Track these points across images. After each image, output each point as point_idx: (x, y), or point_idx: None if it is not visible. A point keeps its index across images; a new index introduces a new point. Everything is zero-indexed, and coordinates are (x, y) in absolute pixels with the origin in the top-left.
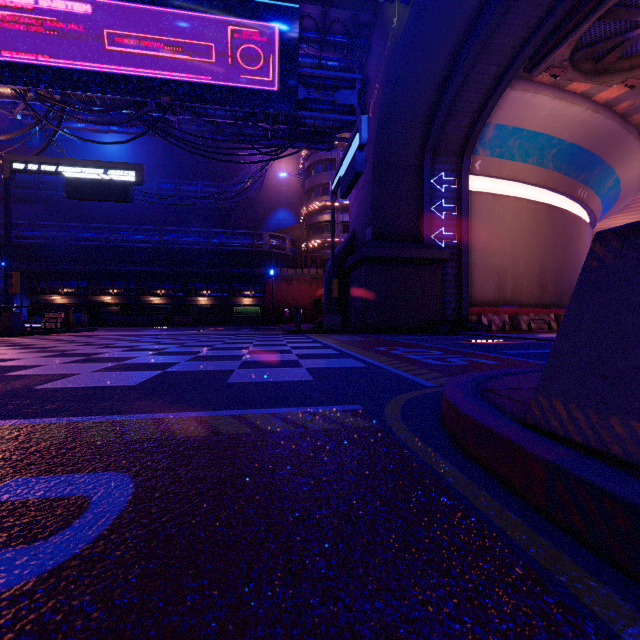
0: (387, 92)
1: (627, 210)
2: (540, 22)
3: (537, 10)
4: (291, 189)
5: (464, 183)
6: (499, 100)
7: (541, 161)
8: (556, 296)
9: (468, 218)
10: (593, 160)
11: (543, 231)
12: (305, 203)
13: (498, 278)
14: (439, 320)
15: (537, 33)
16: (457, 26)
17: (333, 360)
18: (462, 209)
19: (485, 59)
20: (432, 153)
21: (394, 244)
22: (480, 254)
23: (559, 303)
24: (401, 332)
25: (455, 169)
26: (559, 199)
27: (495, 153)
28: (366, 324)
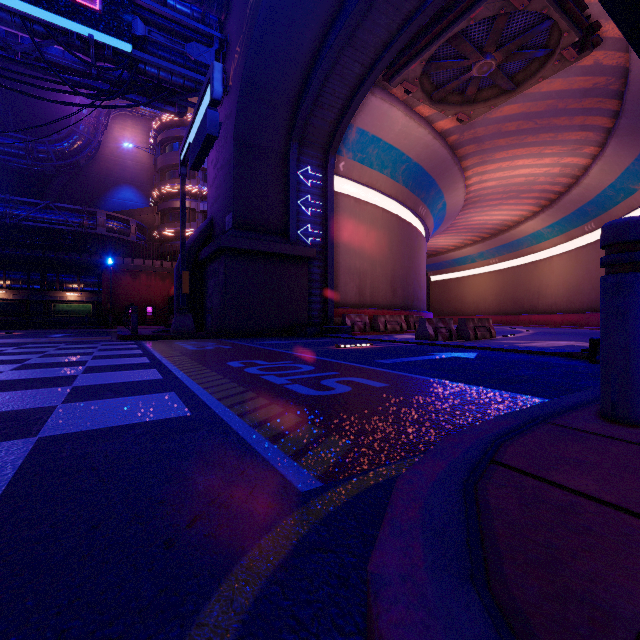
0: (249, 58)
1: (447, 232)
2: (399, 30)
3: (397, 16)
4: (139, 165)
5: (330, 181)
6: (362, 103)
7: (394, 174)
8: (404, 299)
9: (333, 218)
10: (430, 182)
11: (395, 240)
12: (157, 184)
13: (359, 280)
14: (306, 322)
15: (396, 40)
16: (324, 5)
17: (134, 400)
18: (328, 207)
19: (350, 53)
20: (299, 143)
21: (258, 236)
22: (344, 256)
23: (406, 306)
24: (266, 335)
25: (321, 165)
26: (406, 213)
27: (357, 157)
28: (225, 327)
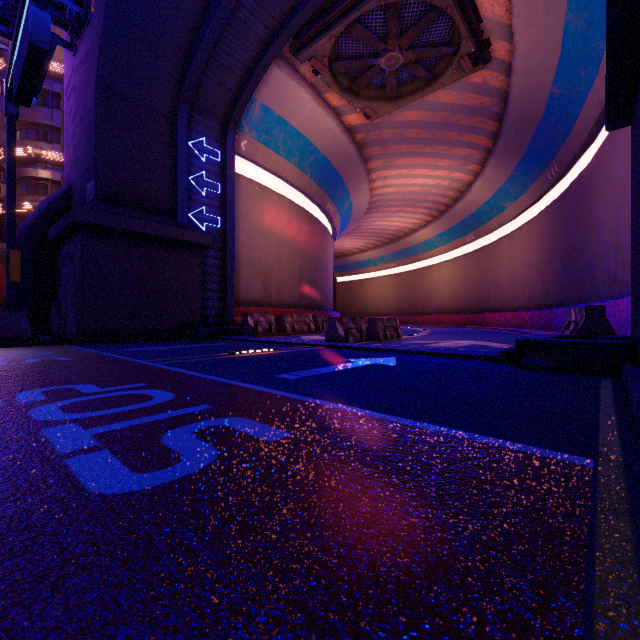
0: None
1: (352, 234)
2: None
3: None
4: None
5: (229, 159)
6: (266, 74)
7: (302, 164)
8: (312, 298)
9: (234, 202)
10: (338, 179)
11: (302, 235)
12: (3, 143)
13: (264, 276)
14: (199, 322)
15: (304, 5)
16: None
17: None
18: (227, 189)
19: (252, 7)
20: (190, 106)
21: (133, 213)
22: (246, 247)
23: (314, 305)
24: (144, 339)
25: (219, 139)
26: (314, 208)
27: (262, 138)
28: (82, 328)
